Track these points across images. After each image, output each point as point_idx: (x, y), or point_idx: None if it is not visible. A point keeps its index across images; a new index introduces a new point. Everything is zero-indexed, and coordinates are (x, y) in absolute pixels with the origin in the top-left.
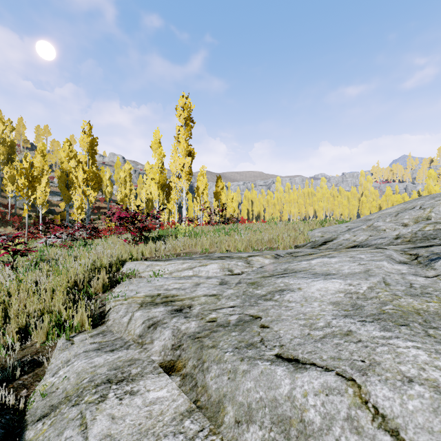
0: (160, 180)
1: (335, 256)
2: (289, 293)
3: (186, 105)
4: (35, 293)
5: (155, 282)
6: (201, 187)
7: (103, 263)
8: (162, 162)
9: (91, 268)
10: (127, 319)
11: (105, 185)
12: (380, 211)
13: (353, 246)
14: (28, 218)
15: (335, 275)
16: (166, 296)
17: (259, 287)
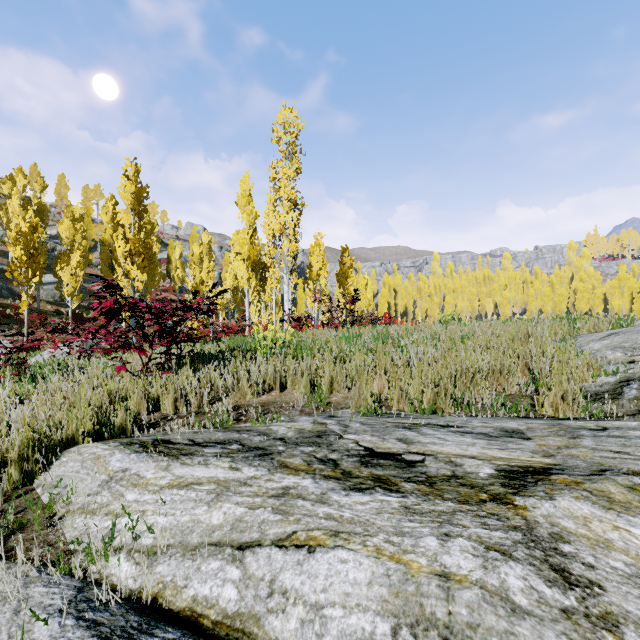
0: (251, 255)
1: None
2: None
3: (289, 122)
4: None
5: None
6: (316, 264)
7: None
8: (253, 226)
9: None
10: None
11: (174, 266)
12: None
13: None
14: (57, 316)
15: None
16: None
17: None
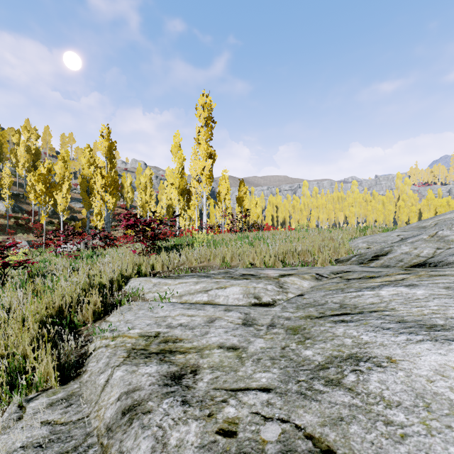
0: (180, 185)
1: (417, 285)
2: (372, 370)
3: (206, 103)
4: (1, 325)
5: (158, 311)
6: (223, 191)
7: (95, 283)
8: (182, 166)
9: (85, 287)
10: (103, 379)
11: (126, 191)
12: (435, 216)
13: (421, 263)
14: (51, 224)
15: (448, 330)
16: (166, 339)
17: (307, 341)
